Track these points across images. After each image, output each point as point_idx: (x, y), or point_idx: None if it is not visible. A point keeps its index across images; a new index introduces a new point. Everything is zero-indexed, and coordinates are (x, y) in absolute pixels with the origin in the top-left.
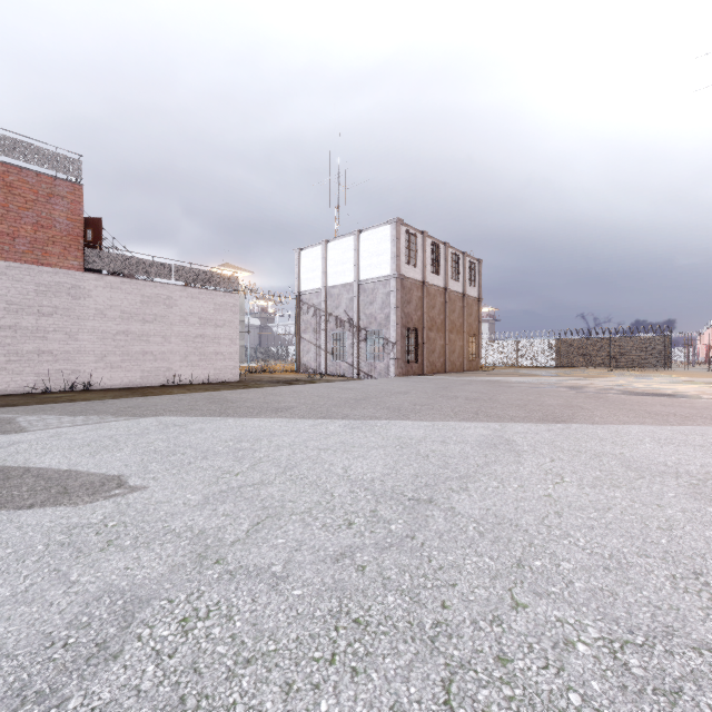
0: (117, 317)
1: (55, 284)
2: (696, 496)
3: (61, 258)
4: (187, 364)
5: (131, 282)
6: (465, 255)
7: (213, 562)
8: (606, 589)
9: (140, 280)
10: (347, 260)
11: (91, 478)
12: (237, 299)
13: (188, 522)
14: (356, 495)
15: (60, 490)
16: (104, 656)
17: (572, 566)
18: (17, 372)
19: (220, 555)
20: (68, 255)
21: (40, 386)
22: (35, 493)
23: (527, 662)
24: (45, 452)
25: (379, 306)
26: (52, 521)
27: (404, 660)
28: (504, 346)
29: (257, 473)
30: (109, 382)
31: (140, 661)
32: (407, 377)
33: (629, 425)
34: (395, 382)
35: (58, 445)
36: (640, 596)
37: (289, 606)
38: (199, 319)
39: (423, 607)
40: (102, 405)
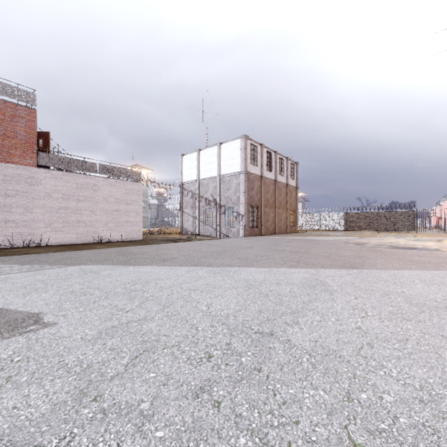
0: (59, 198)
1: (16, 175)
2: None
3: (21, 158)
4: (107, 229)
5: (69, 174)
6: (288, 159)
7: (91, 399)
8: (428, 424)
9: (75, 173)
10: (213, 162)
11: (16, 316)
12: (141, 186)
13: (80, 356)
14: (215, 329)
15: None
16: None
17: (393, 399)
18: None
19: (99, 391)
20: (26, 156)
21: (6, 244)
22: None
23: None
24: None
25: (233, 191)
26: None
27: None
28: (312, 217)
29: (143, 310)
30: (54, 240)
31: None
32: (251, 237)
33: (401, 270)
34: (243, 240)
35: (2, 288)
36: None
37: None
38: (115, 199)
39: None
40: (45, 257)
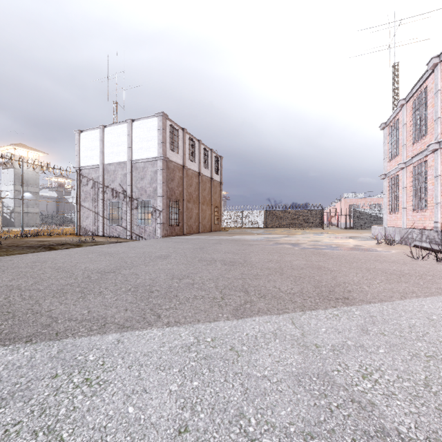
0: None
1: None
2: None
3: None
4: None
5: None
6: (212, 151)
7: None
8: None
9: None
10: (122, 143)
11: None
12: None
13: None
14: None
15: None
16: None
17: None
18: None
19: None
20: None
21: None
22: None
23: None
24: None
25: (149, 181)
26: None
27: None
28: (235, 215)
29: None
30: None
31: None
32: (171, 238)
33: (413, 300)
34: (159, 243)
35: None
36: None
37: None
38: None
39: None
40: None
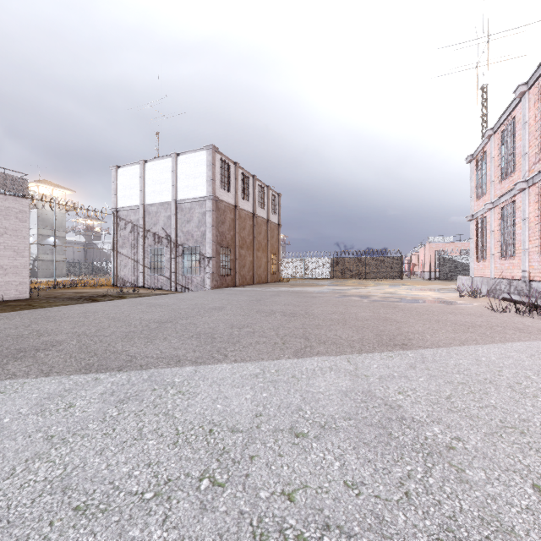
0: None
1: None
2: None
3: None
4: None
5: None
6: (269, 188)
7: None
8: None
9: None
10: (165, 181)
11: None
12: (26, 205)
13: None
14: None
15: None
16: None
17: None
18: None
19: None
20: None
21: None
22: None
23: None
24: None
25: (196, 224)
26: None
27: None
28: (295, 263)
29: None
30: None
31: None
32: (222, 289)
33: (471, 346)
34: (210, 295)
35: None
36: None
37: None
38: None
39: None
40: None
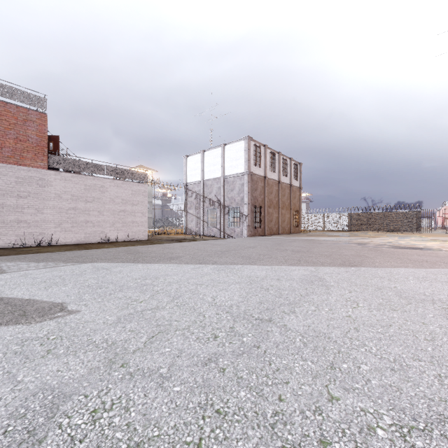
0: (69, 199)
1: (28, 177)
2: (447, 316)
3: (32, 161)
4: (114, 229)
5: (78, 176)
6: (291, 160)
7: (119, 366)
8: (394, 385)
9: (84, 175)
10: (217, 163)
11: (43, 305)
12: (146, 187)
13: (105, 336)
14: (220, 316)
15: (21, 313)
16: (32, 441)
17: (368, 368)
18: (3, 234)
19: (125, 360)
20: (37, 159)
21: (19, 243)
22: (3, 315)
23: (342, 444)
24: (15, 286)
25: (237, 192)
26: (12, 335)
27: (252, 443)
28: (316, 217)
29: (155, 301)
30: (64, 240)
31: (58, 445)
32: (255, 237)
33: (398, 268)
34: (247, 240)
35: (24, 282)
36: (418, 391)
37: (170, 400)
38: (122, 200)
39: (265, 400)
40: (58, 255)
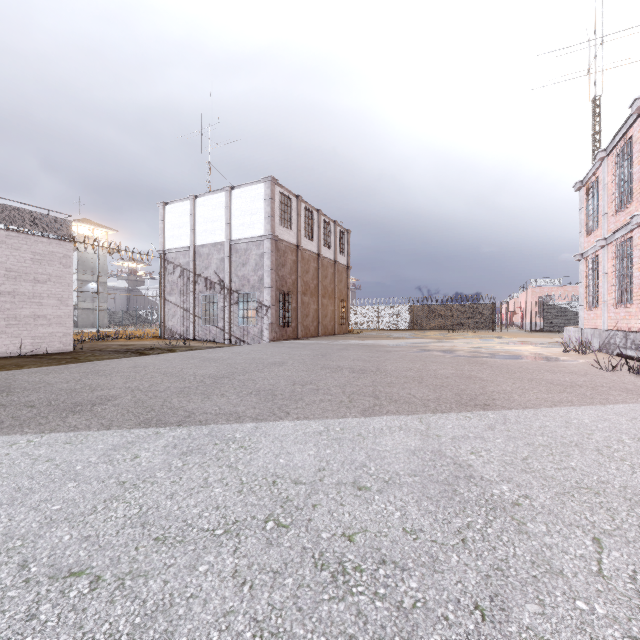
0: None
1: None
2: None
3: None
4: None
5: None
6: (336, 224)
7: None
8: None
9: None
10: (218, 218)
11: None
12: (70, 249)
13: None
14: None
15: None
16: None
17: None
18: None
19: None
20: None
21: None
22: None
23: None
24: None
25: (253, 268)
26: None
27: None
28: (368, 311)
29: None
30: None
31: None
32: (282, 342)
33: (564, 407)
34: (269, 348)
35: None
36: None
37: None
38: (6, 271)
39: None
40: None
